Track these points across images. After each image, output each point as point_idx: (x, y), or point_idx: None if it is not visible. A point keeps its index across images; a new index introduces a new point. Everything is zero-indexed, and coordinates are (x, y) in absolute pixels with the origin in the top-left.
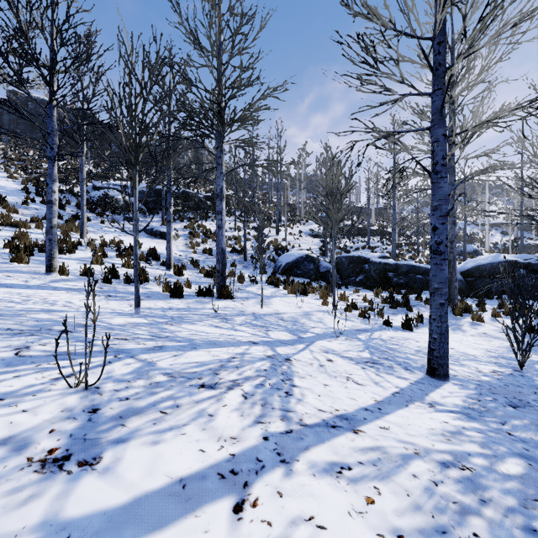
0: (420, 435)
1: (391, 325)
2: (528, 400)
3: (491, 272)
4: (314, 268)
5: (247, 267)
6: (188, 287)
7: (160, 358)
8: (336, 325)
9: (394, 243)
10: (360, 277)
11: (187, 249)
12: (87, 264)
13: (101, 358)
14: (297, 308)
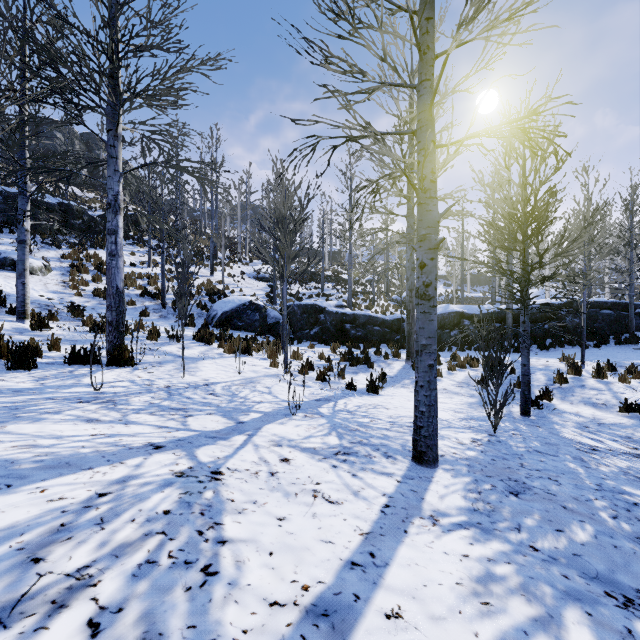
0: (451, 613)
1: (355, 389)
2: (522, 479)
3: (442, 323)
4: (260, 319)
5: (166, 317)
6: (55, 350)
7: None
8: (290, 396)
9: (351, 291)
10: (315, 330)
11: (64, 289)
12: None
13: None
14: (236, 374)
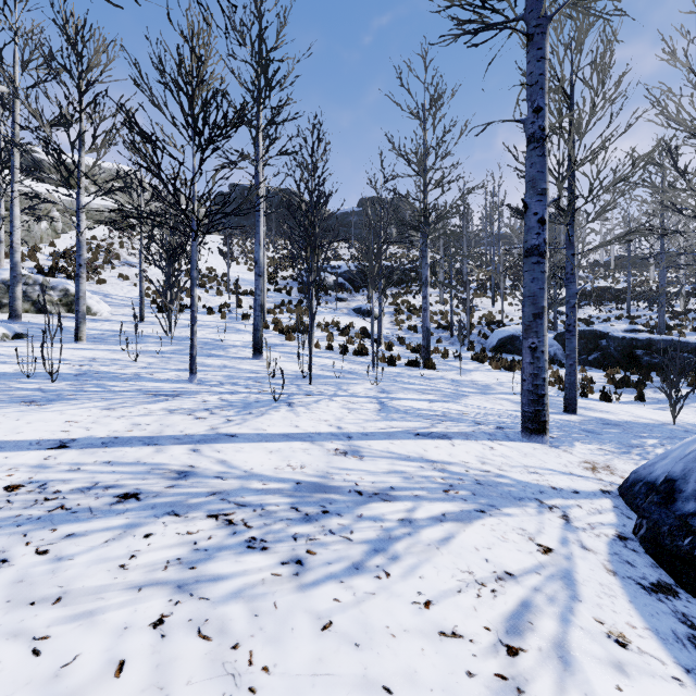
0: (512, 413)
1: (586, 396)
2: (625, 425)
3: None
4: None
5: (453, 344)
6: (399, 360)
7: (397, 384)
8: None
9: (662, 311)
10: (593, 356)
11: (392, 326)
12: (324, 341)
13: (373, 381)
14: (494, 379)
